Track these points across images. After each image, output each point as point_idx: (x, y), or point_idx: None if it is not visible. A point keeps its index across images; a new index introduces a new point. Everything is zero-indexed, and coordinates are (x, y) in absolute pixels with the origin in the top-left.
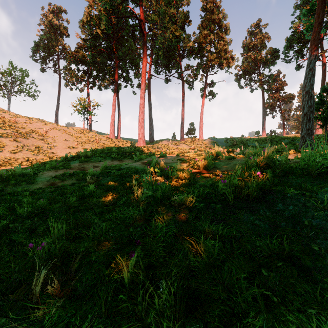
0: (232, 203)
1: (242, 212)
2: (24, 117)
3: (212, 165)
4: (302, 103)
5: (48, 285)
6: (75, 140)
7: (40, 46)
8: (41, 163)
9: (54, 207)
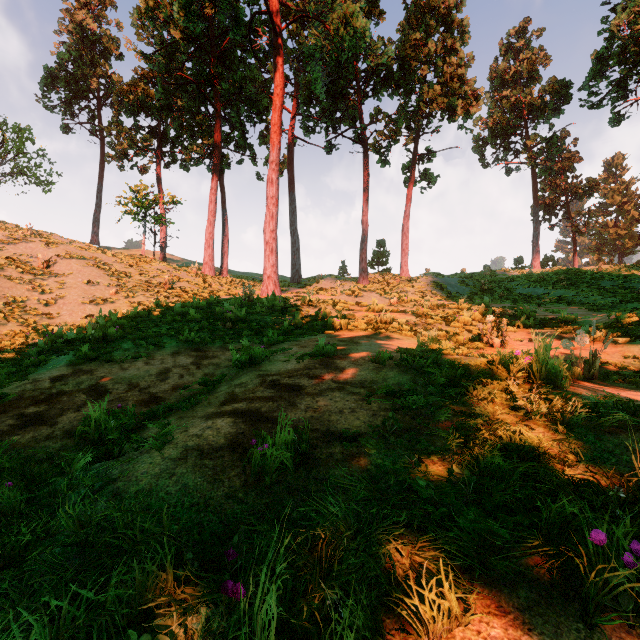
0: None
1: None
2: (11, 229)
3: None
4: None
5: None
6: (113, 281)
7: (59, 77)
8: None
9: None
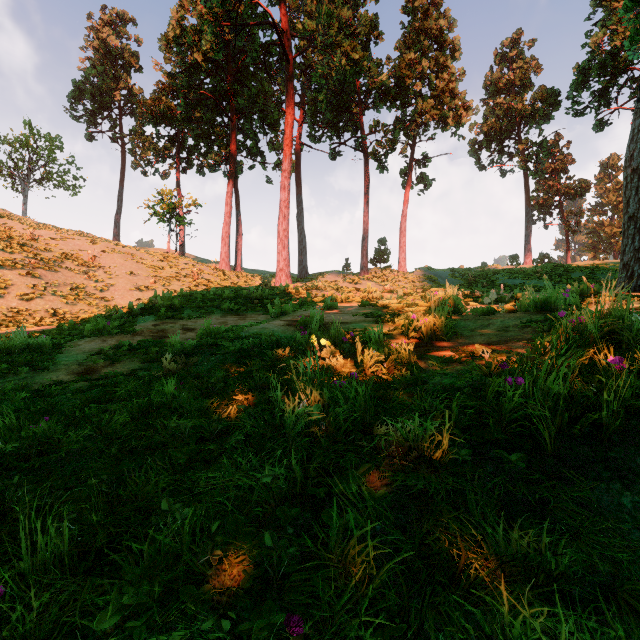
0: (553, 448)
1: (587, 479)
2: (53, 229)
3: (451, 330)
4: (625, 193)
5: None
6: (150, 273)
7: (85, 90)
8: (79, 321)
9: (71, 439)
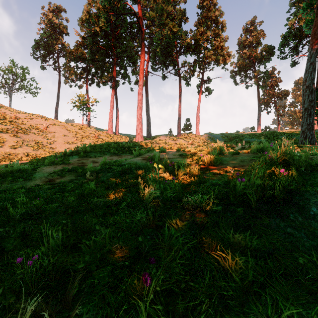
0: (255, 206)
1: (268, 217)
2: (25, 113)
3: (218, 161)
4: (303, 97)
5: (38, 317)
6: (74, 135)
7: (41, 44)
8: (41, 158)
9: (50, 207)
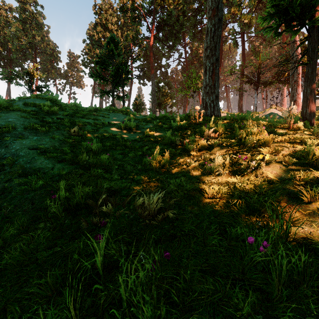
0: None
1: None
2: None
3: None
4: None
5: None
6: None
7: None
8: None
9: None
